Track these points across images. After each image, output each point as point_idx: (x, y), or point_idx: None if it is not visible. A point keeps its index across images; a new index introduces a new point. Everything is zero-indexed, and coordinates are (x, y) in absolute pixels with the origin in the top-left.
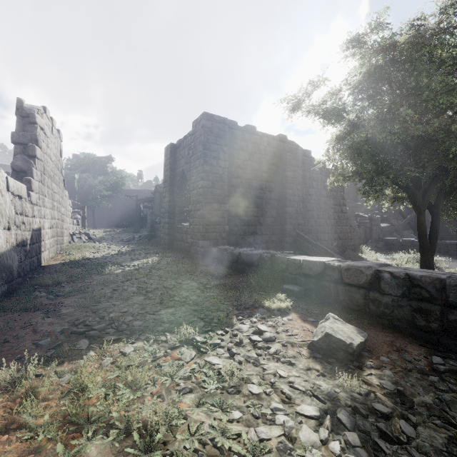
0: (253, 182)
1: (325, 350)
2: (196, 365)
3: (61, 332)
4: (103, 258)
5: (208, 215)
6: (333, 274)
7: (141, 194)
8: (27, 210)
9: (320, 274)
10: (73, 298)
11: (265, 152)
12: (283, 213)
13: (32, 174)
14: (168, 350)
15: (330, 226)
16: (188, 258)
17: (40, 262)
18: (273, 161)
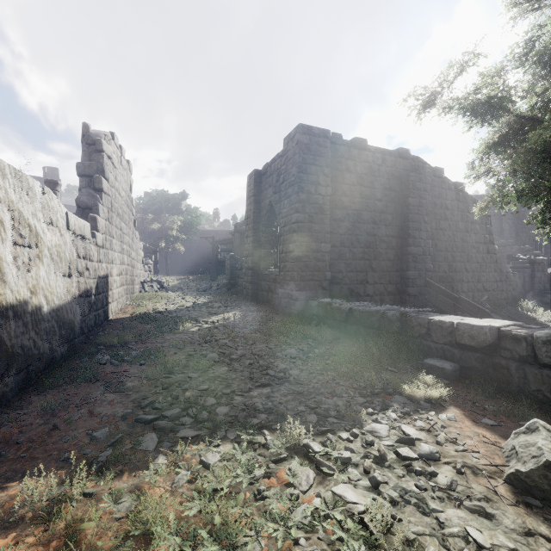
0: (363, 213)
1: (545, 492)
2: (320, 501)
3: (123, 418)
4: (176, 312)
5: (305, 258)
6: (515, 348)
7: (217, 235)
8: (92, 253)
9: (490, 346)
10: (140, 364)
11: (380, 173)
12: (405, 255)
13: (98, 211)
14: (271, 463)
15: (470, 272)
16: (277, 314)
17: (107, 315)
18: (390, 184)
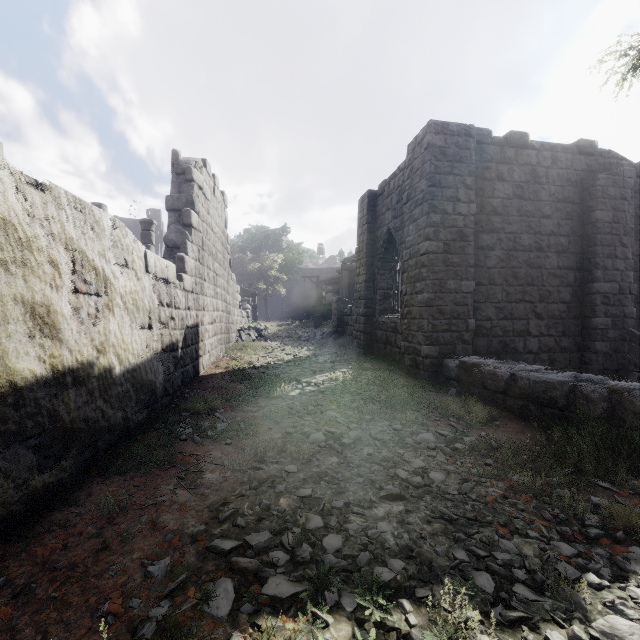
0: (523, 237)
1: None
2: None
3: (193, 539)
4: (274, 367)
5: (438, 301)
6: None
7: (322, 274)
8: (178, 299)
9: None
10: (226, 444)
11: (548, 178)
12: (588, 295)
13: (186, 250)
14: None
15: None
16: (399, 374)
17: (197, 371)
18: (565, 193)
